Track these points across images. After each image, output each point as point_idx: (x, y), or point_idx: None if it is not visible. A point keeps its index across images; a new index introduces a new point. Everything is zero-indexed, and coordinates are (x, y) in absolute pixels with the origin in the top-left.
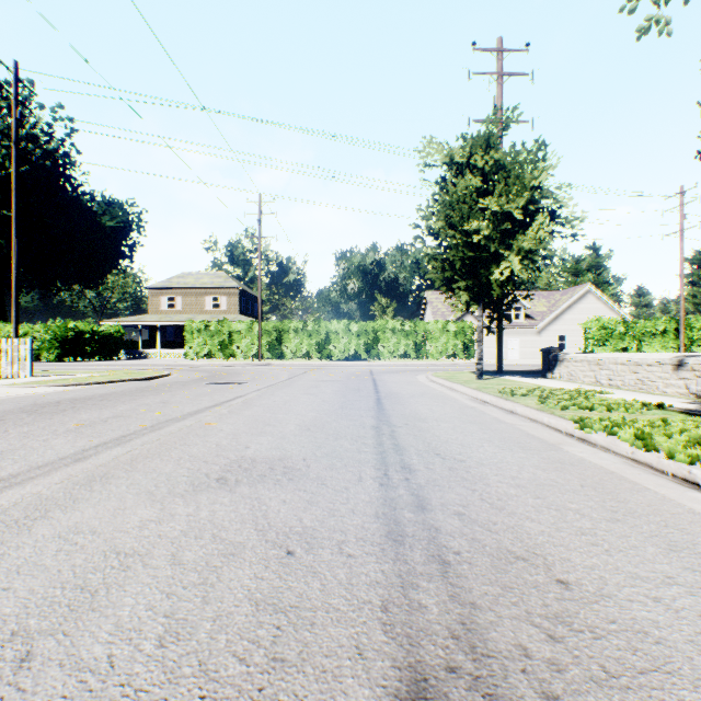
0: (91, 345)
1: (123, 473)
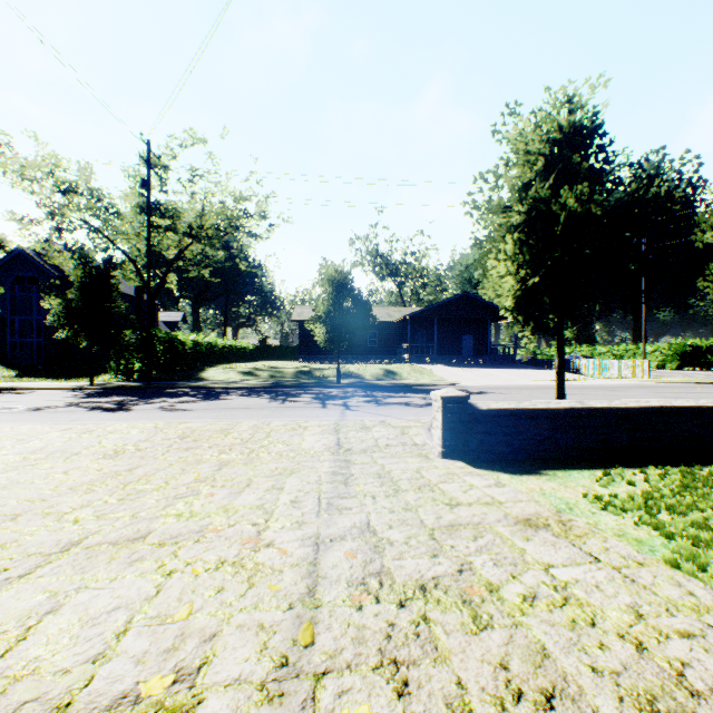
0: (706, 357)
1: (648, 395)
